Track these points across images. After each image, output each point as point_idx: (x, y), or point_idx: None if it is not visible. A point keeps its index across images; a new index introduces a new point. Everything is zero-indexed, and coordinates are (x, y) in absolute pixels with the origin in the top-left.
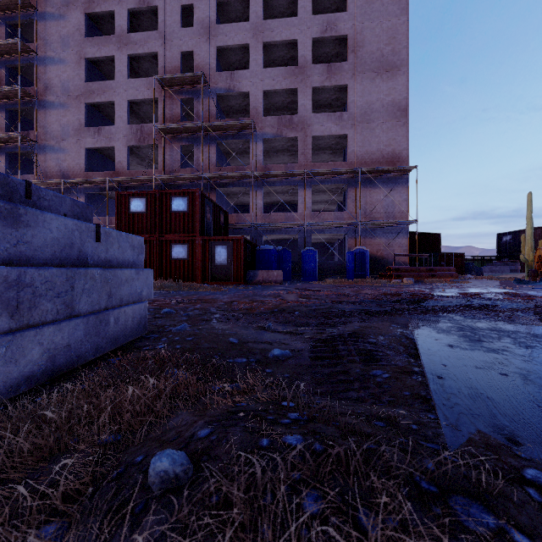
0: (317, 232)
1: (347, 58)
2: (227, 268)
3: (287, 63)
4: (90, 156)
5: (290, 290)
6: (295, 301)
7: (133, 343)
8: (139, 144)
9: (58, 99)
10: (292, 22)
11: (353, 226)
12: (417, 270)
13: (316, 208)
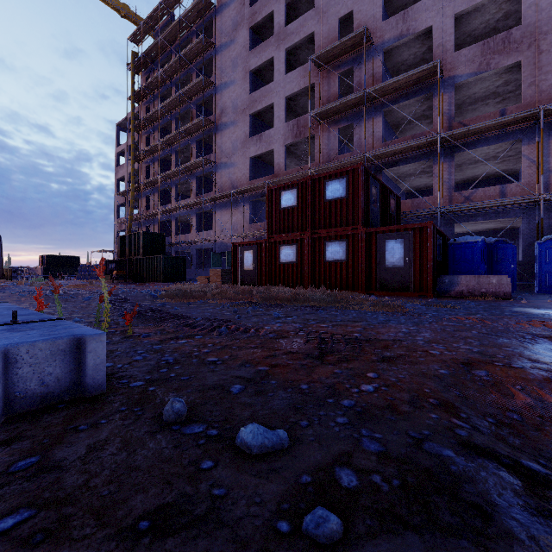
0: None
1: None
2: (403, 272)
3: None
4: (253, 165)
5: None
6: None
7: None
8: (295, 140)
9: (229, 119)
10: None
11: None
12: None
13: None
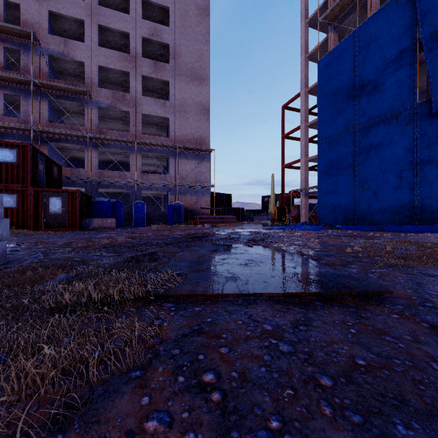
0: (146, 189)
1: (169, 61)
2: (62, 217)
3: (121, 47)
4: None
5: (121, 233)
6: (123, 240)
7: (1, 266)
8: None
9: None
10: (125, 17)
11: (173, 186)
12: (214, 218)
13: (146, 169)
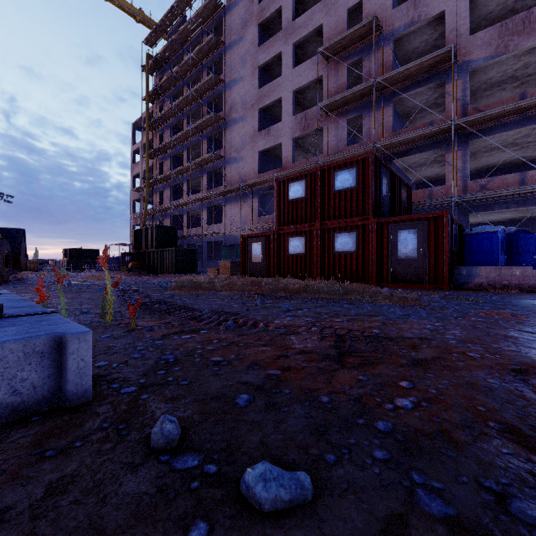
0: None
1: None
2: (417, 264)
3: None
4: (262, 159)
5: None
6: None
7: None
8: (303, 133)
9: (238, 114)
10: None
11: None
12: None
13: None
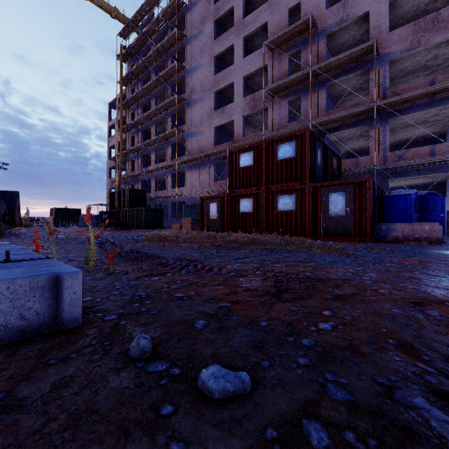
0: None
1: None
2: (345, 220)
3: None
4: (217, 133)
5: None
6: None
7: None
8: (251, 112)
9: (198, 96)
10: None
11: None
12: None
13: None
